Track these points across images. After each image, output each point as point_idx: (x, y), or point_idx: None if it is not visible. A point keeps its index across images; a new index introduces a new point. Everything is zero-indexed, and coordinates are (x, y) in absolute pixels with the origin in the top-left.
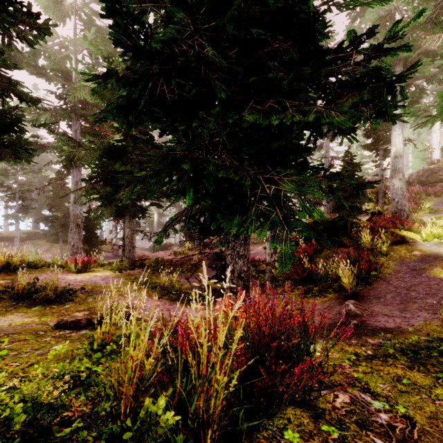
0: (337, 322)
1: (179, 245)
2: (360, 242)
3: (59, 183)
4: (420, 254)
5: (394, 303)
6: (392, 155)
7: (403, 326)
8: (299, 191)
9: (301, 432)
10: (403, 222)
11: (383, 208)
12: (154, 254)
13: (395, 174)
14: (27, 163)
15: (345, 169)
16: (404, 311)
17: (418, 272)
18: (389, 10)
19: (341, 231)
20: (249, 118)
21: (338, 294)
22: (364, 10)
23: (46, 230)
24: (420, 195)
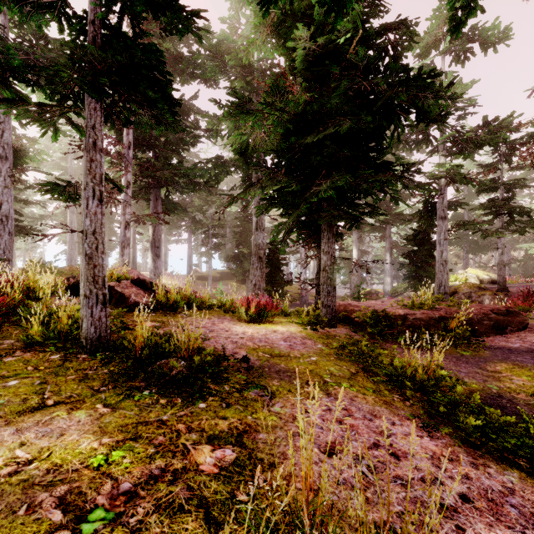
0: None
1: (390, 294)
2: None
3: (246, 216)
4: None
5: None
6: None
7: None
8: None
9: None
10: None
11: None
12: (365, 303)
13: None
14: (218, 197)
15: None
16: None
17: None
18: None
19: None
20: None
21: None
22: None
23: (234, 269)
24: None
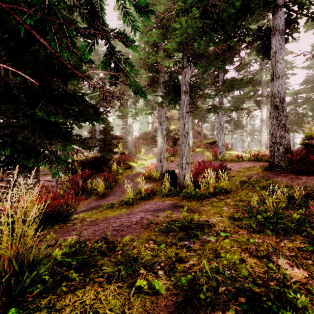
0: (91, 207)
1: None
2: (112, 169)
3: None
4: (135, 173)
5: (118, 194)
6: (128, 124)
7: (117, 201)
8: (64, 149)
9: (60, 226)
10: (132, 158)
11: (126, 150)
12: None
13: (129, 134)
14: None
15: (105, 128)
16: (120, 196)
17: (132, 180)
18: (126, 52)
19: (103, 163)
20: (40, 113)
21: (96, 196)
22: (116, 43)
23: None
24: (141, 145)
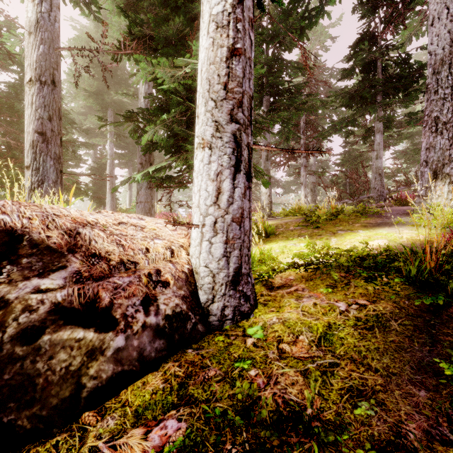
0: None
1: None
2: None
3: None
4: None
5: None
6: None
7: None
8: None
9: None
10: None
11: None
12: None
13: None
14: None
15: None
16: None
17: None
18: None
19: None
20: None
21: None
22: None
23: None
24: None
